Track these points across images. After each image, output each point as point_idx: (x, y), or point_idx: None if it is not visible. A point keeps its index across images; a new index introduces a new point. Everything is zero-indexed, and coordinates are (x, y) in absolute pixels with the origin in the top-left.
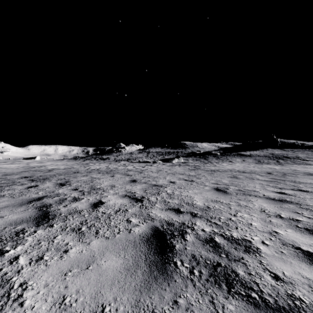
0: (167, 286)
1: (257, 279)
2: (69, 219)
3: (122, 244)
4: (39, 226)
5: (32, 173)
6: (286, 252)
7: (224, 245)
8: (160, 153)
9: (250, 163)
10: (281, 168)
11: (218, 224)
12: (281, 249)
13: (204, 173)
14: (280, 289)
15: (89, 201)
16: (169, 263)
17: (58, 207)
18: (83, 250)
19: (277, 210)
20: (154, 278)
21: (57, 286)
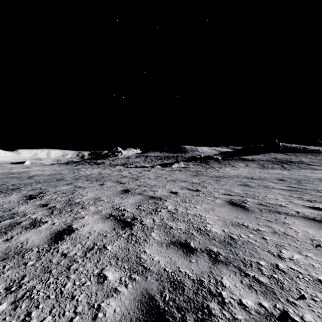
0: None
1: None
2: None
3: None
4: None
5: (4, 181)
6: None
7: None
8: (159, 157)
9: (254, 168)
10: (290, 174)
11: (263, 282)
12: None
13: (209, 180)
14: None
15: (52, 228)
16: None
17: None
18: None
19: None
20: None
21: None
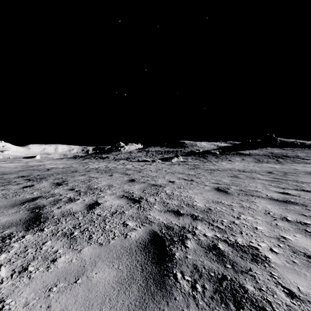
0: (166, 305)
1: (270, 296)
2: (61, 222)
3: (116, 251)
4: (29, 230)
5: (29, 173)
6: (298, 261)
7: (228, 253)
8: (159, 152)
9: (249, 162)
10: (281, 168)
11: (221, 228)
12: (293, 258)
13: (204, 173)
14: (298, 310)
15: (84, 202)
16: (169, 275)
17: (52, 209)
18: (73, 258)
19: (282, 212)
20: (151, 295)
21: (39, 306)
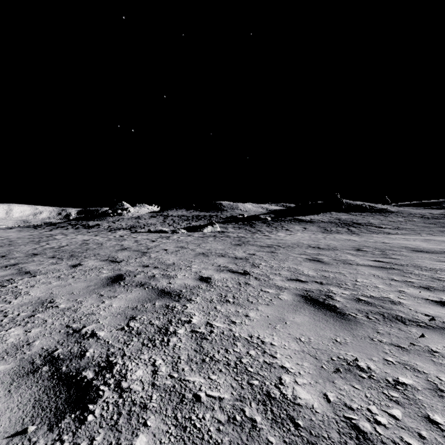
0: None
1: None
2: None
3: None
4: None
5: None
6: None
7: None
8: (185, 217)
9: (315, 232)
10: (364, 241)
11: None
12: None
13: (260, 253)
14: None
15: None
16: None
17: None
18: None
19: None
20: None
21: None
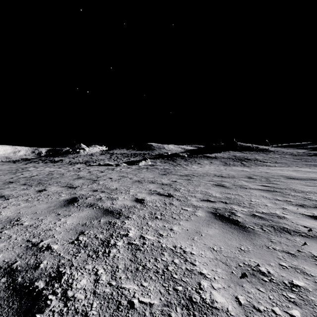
0: None
1: None
2: None
3: None
4: None
5: None
6: None
7: None
8: (125, 154)
9: (218, 165)
10: (253, 171)
11: None
12: None
13: (180, 180)
14: None
15: None
16: None
17: None
18: None
19: None
20: None
21: None
